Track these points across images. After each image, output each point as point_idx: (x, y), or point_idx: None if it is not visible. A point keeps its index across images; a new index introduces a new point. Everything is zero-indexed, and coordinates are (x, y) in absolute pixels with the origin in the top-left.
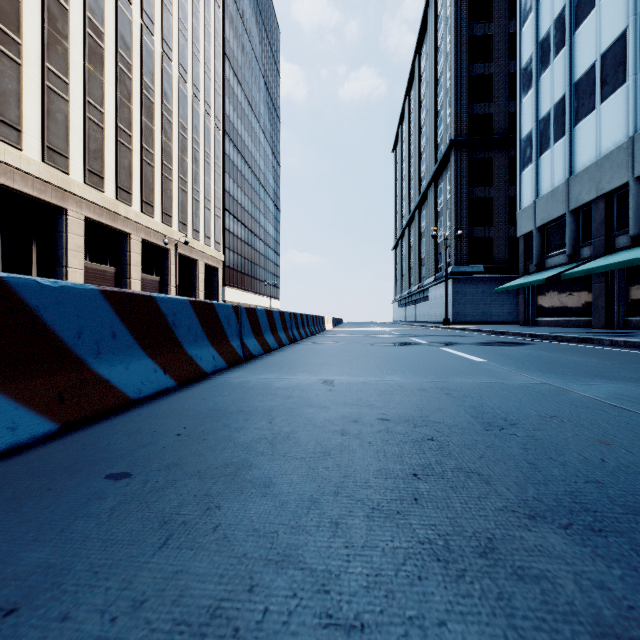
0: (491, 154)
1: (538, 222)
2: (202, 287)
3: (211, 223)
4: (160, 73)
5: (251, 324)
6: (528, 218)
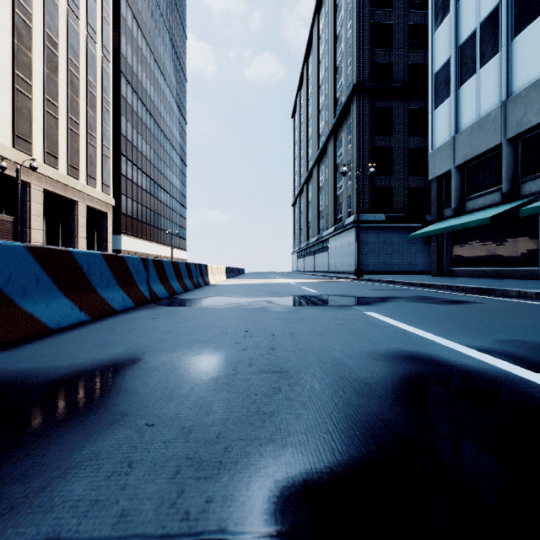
0: (391, 103)
1: (458, 160)
2: (83, 232)
3: (97, 162)
4: None
5: None
6: (444, 157)
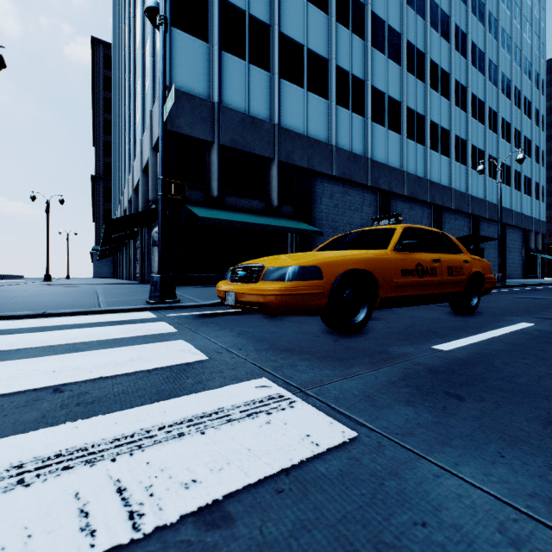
0: None
1: None
2: None
3: None
4: None
5: None
6: None
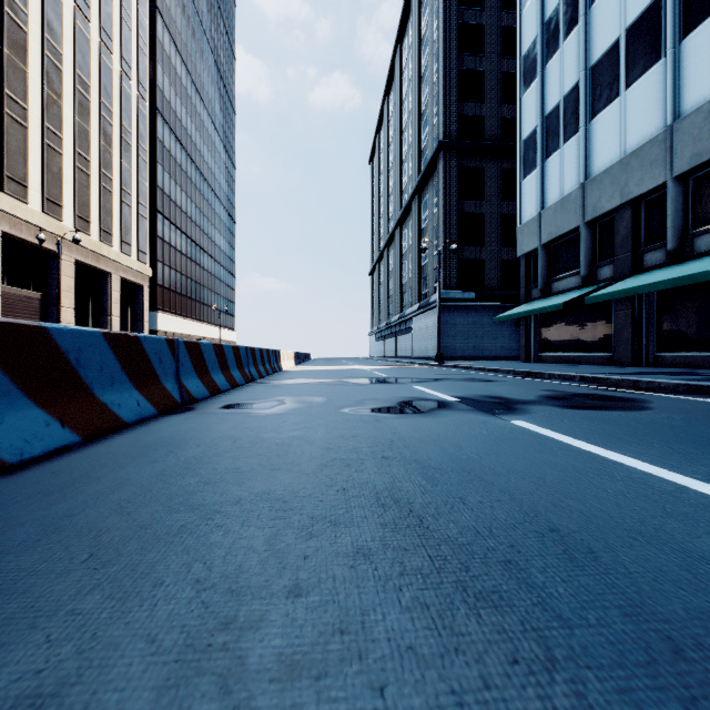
0: (483, 163)
1: (544, 238)
2: (117, 310)
3: (132, 224)
4: None
5: None
6: (531, 233)
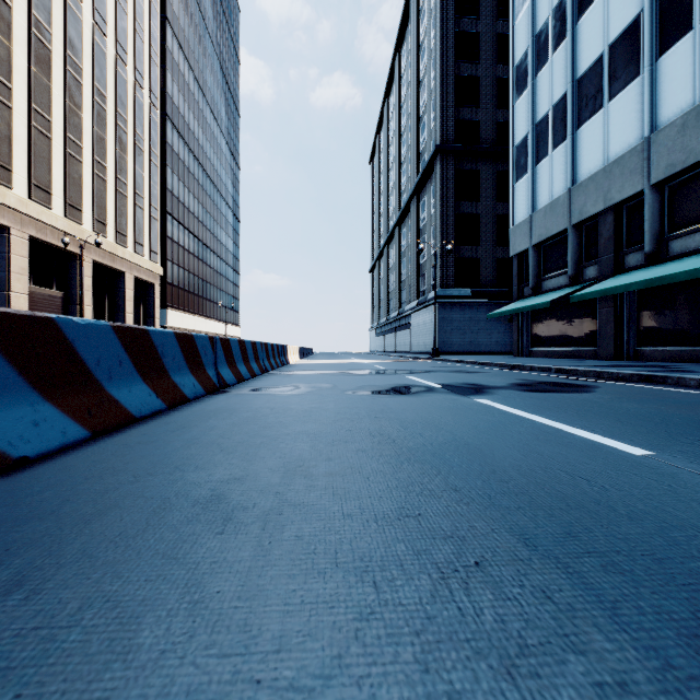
0: (478, 166)
1: (535, 239)
2: (131, 307)
3: (144, 226)
4: (62, 13)
5: (22, 362)
6: (523, 235)
